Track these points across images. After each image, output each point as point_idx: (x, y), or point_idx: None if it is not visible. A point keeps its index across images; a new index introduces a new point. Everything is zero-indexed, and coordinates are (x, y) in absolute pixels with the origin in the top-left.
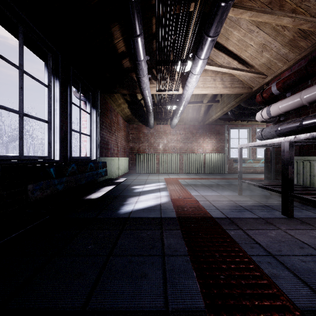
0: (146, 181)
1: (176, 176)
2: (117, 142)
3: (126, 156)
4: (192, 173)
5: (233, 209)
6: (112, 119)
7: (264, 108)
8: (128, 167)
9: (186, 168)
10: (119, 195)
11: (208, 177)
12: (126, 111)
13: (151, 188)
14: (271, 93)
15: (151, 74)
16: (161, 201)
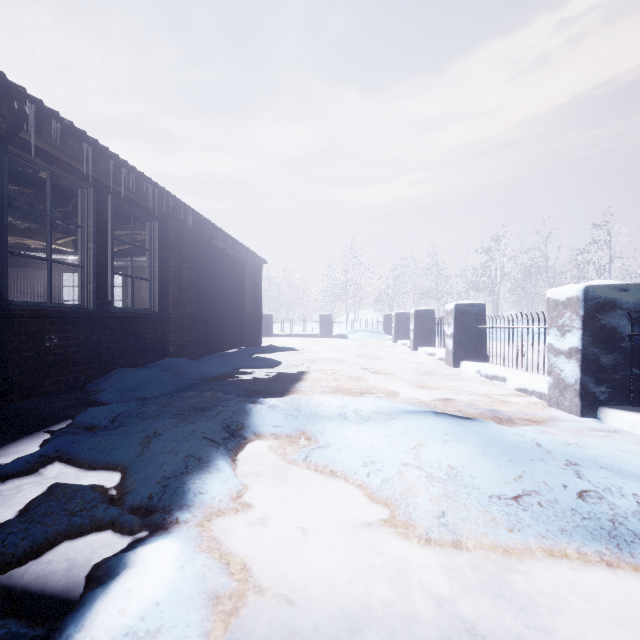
0: None
1: None
2: None
3: None
4: None
5: None
6: None
7: None
8: None
9: None
10: None
11: None
12: None
13: None
14: None
15: None
16: None
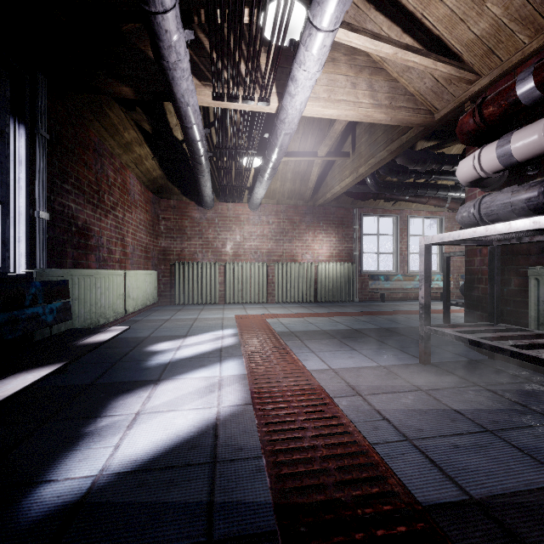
0: (192, 326)
1: (261, 310)
2: (122, 234)
3: (150, 267)
4: (293, 302)
5: (451, 434)
6: (104, 174)
7: (485, 145)
8: (156, 292)
9: (280, 292)
10: (92, 386)
11: (327, 311)
12: (148, 165)
13: (200, 348)
14: (512, 100)
15: (200, 52)
16: (220, 405)
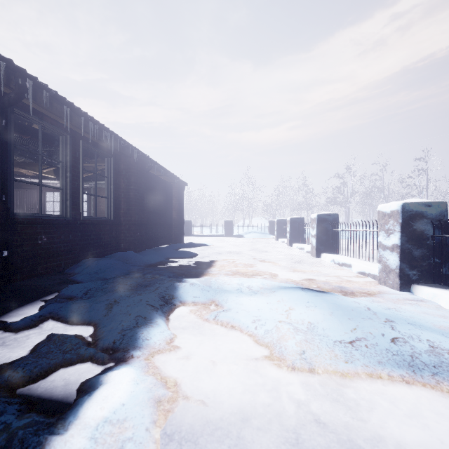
0: None
1: None
2: None
3: None
4: None
5: None
6: None
7: None
8: None
9: None
10: None
11: None
12: None
13: None
14: None
15: None
16: None
